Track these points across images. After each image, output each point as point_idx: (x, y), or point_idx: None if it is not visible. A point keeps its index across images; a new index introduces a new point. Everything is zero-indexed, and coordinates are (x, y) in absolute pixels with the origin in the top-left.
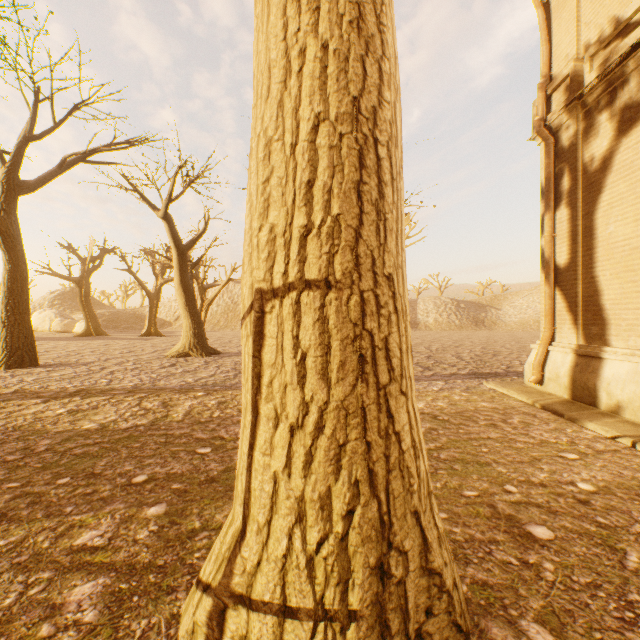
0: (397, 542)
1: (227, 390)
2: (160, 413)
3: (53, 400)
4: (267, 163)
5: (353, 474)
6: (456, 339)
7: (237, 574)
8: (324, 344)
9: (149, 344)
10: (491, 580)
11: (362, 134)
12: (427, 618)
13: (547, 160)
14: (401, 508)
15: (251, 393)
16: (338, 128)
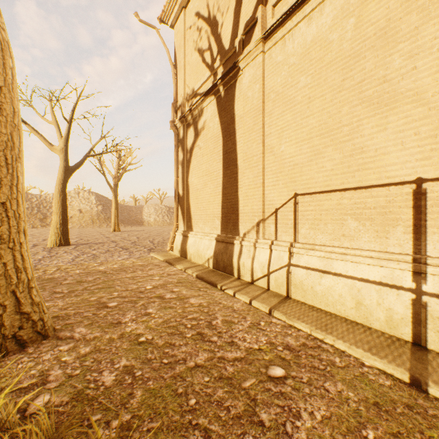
0: (1, 302)
1: None
2: None
3: None
4: None
5: None
6: (162, 231)
7: None
8: None
9: None
10: (75, 322)
11: None
12: (20, 330)
13: (175, 142)
14: (5, 290)
15: None
16: None
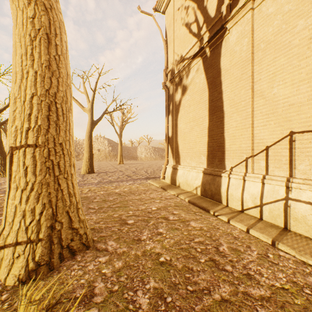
0: (59, 220)
1: None
2: None
3: None
4: (15, 105)
5: (44, 201)
6: (151, 164)
7: (1, 240)
8: (35, 164)
9: None
10: (106, 235)
11: (50, 101)
12: (72, 241)
13: (166, 98)
14: (62, 210)
15: (8, 181)
16: (41, 98)
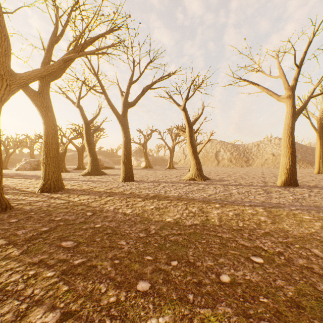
0: None
1: (233, 205)
2: (202, 217)
3: (146, 200)
4: None
5: None
6: None
7: None
8: None
9: (171, 173)
10: None
11: None
12: None
13: None
14: None
15: None
16: None
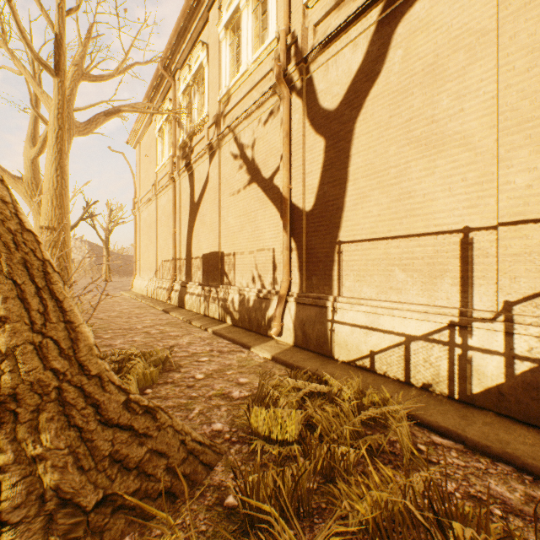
0: None
1: None
2: None
3: None
4: None
5: None
6: None
7: None
8: None
9: None
10: None
11: None
12: None
13: (135, 222)
14: None
15: None
16: None
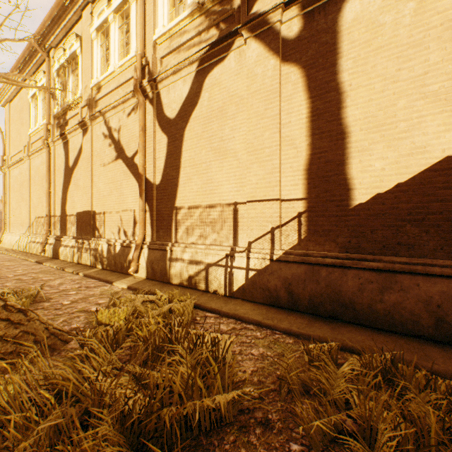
0: None
1: None
2: None
3: None
4: None
5: None
6: None
7: None
8: None
9: None
10: None
11: None
12: None
13: (4, 179)
14: None
15: None
16: None
